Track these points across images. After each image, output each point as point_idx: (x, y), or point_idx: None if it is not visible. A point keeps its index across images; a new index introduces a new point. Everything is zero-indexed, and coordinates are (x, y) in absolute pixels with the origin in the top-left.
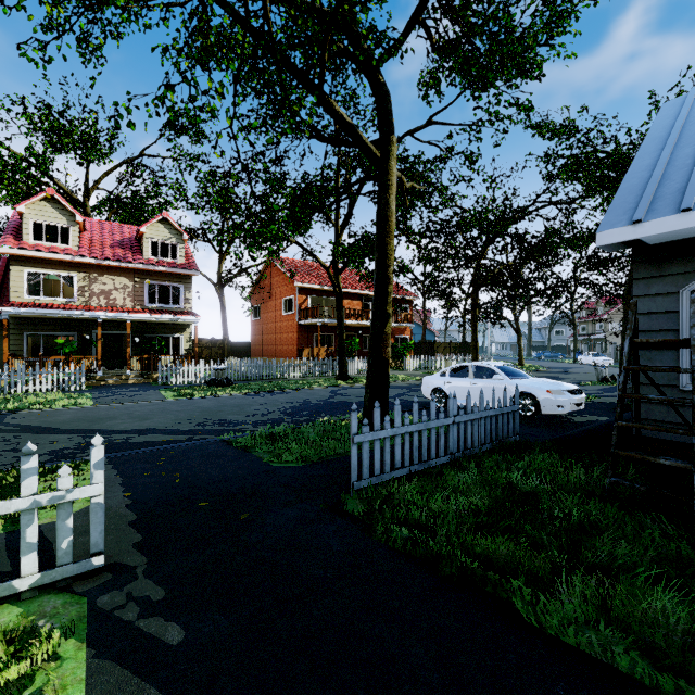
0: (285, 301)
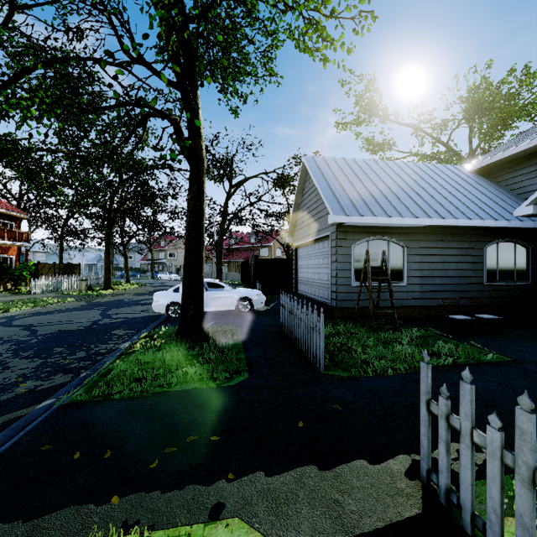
0: None
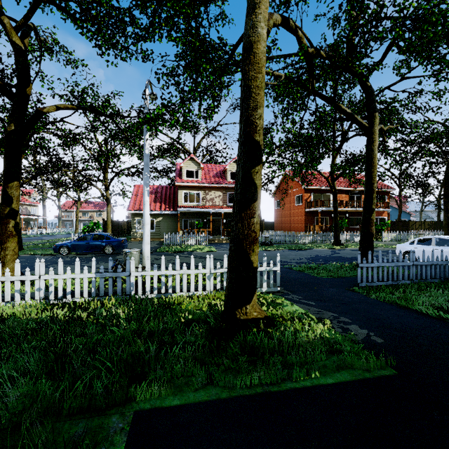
0: (296, 197)
